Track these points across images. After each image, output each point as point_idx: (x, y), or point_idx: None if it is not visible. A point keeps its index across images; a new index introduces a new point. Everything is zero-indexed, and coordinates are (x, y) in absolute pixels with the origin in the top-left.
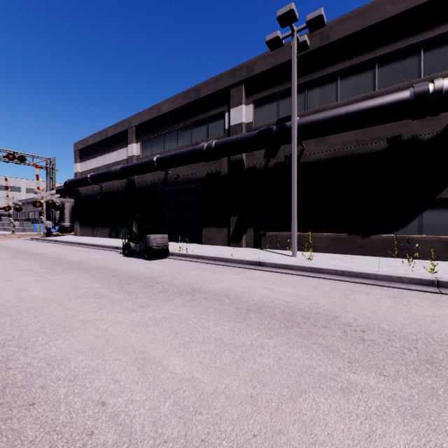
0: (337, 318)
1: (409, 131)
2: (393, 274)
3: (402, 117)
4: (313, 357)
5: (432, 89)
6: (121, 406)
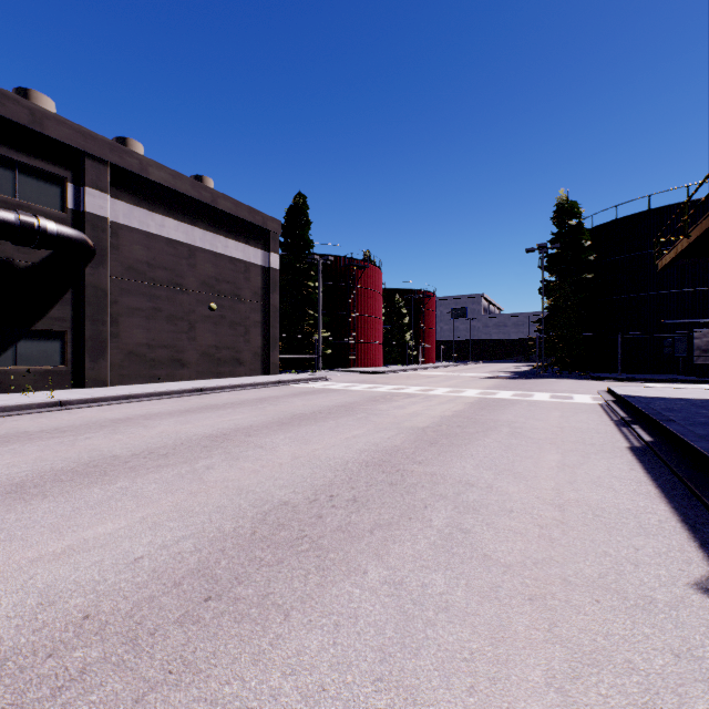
0: (28, 431)
1: (4, 252)
2: (22, 403)
3: (5, 238)
4: (55, 440)
5: (38, 225)
6: (1, 474)
